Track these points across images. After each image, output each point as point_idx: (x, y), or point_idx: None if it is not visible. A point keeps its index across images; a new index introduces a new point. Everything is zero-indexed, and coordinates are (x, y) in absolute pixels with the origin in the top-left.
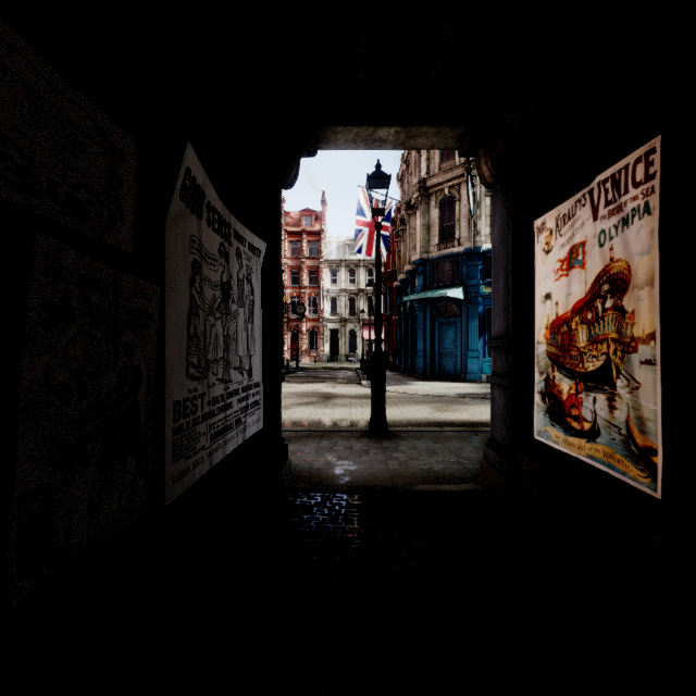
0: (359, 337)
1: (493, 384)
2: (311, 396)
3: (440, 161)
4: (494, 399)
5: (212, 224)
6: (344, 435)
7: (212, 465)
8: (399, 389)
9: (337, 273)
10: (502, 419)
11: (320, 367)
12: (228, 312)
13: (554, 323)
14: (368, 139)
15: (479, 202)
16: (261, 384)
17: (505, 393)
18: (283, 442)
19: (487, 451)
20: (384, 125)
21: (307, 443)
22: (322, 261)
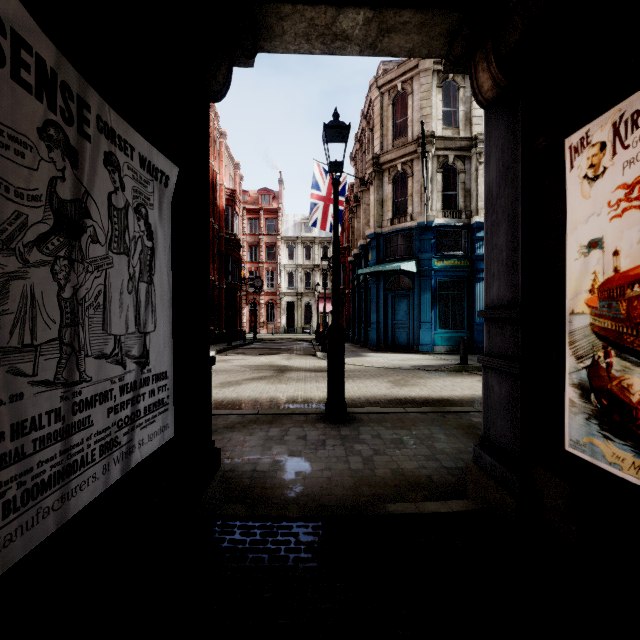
0: (314, 310)
1: (487, 367)
2: (265, 369)
3: (393, 138)
4: (489, 387)
5: (11, 66)
6: (297, 419)
7: (12, 563)
8: (354, 361)
9: (294, 249)
10: (505, 415)
11: (277, 338)
12: (79, 257)
13: (608, 283)
14: (326, 34)
15: (431, 178)
16: (170, 374)
17: (509, 381)
18: (212, 446)
19: (480, 455)
20: (349, 5)
21: (253, 431)
22: (279, 238)
